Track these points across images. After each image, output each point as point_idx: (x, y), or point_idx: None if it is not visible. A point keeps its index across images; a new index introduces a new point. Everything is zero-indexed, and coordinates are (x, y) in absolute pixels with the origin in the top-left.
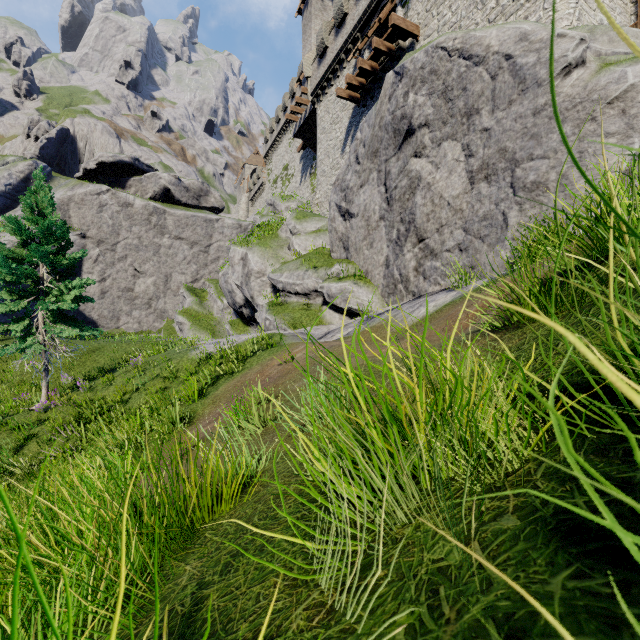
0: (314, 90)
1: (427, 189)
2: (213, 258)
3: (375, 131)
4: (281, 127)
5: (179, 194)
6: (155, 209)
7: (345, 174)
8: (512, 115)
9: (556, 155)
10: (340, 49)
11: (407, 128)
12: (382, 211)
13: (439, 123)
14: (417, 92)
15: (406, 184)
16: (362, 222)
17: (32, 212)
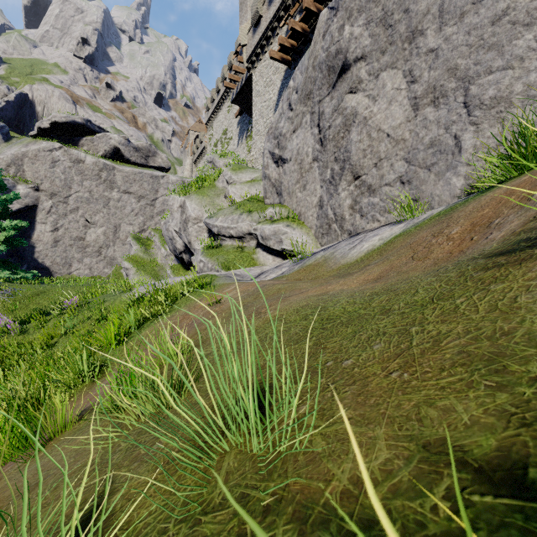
0: (249, 57)
1: (363, 124)
2: (159, 211)
3: (308, 72)
4: (221, 96)
5: (128, 154)
6: (105, 165)
7: (278, 122)
8: (464, 28)
9: (522, 63)
10: (273, 17)
11: (342, 64)
12: (315, 152)
13: (377, 53)
14: (353, 23)
15: (340, 122)
16: (295, 166)
17: None
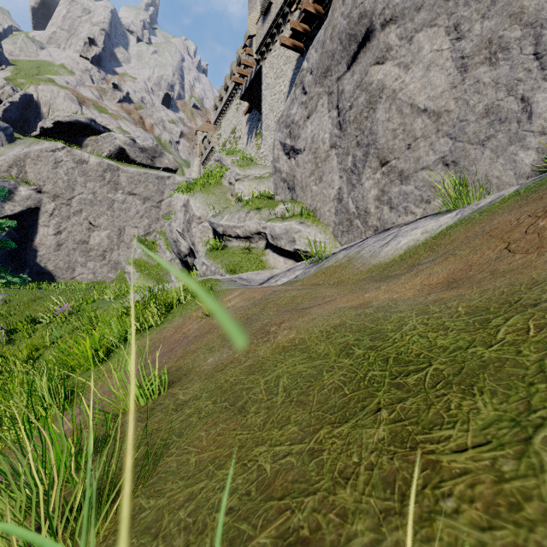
0: (259, 48)
1: (393, 99)
2: (164, 213)
3: (325, 46)
4: (229, 94)
5: (134, 154)
6: (109, 166)
7: (290, 109)
8: None
9: None
10: (284, 2)
11: (366, 30)
12: (333, 138)
13: (410, 11)
14: None
15: (364, 100)
16: (309, 156)
17: None
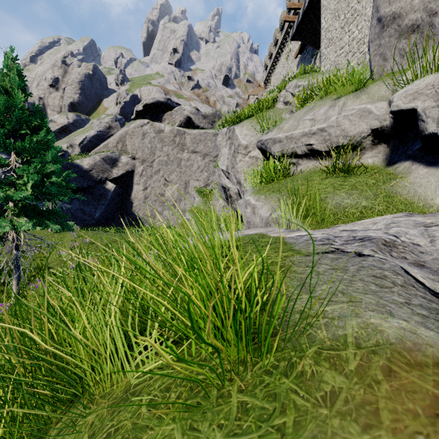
0: None
1: None
2: None
3: None
4: (278, 46)
5: (198, 121)
6: (178, 131)
7: None
8: None
9: None
10: None
11: None
12: None
13: None
14: None
15: None
16: None
17: (2, 96)
